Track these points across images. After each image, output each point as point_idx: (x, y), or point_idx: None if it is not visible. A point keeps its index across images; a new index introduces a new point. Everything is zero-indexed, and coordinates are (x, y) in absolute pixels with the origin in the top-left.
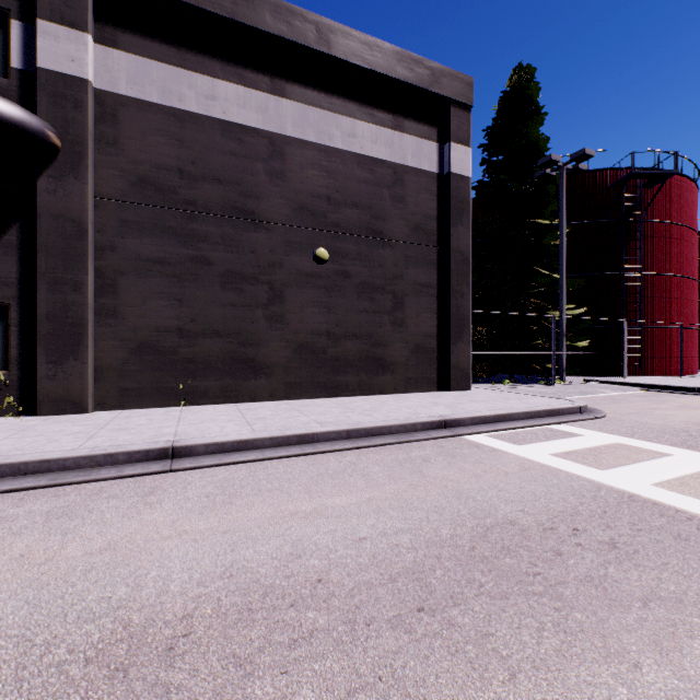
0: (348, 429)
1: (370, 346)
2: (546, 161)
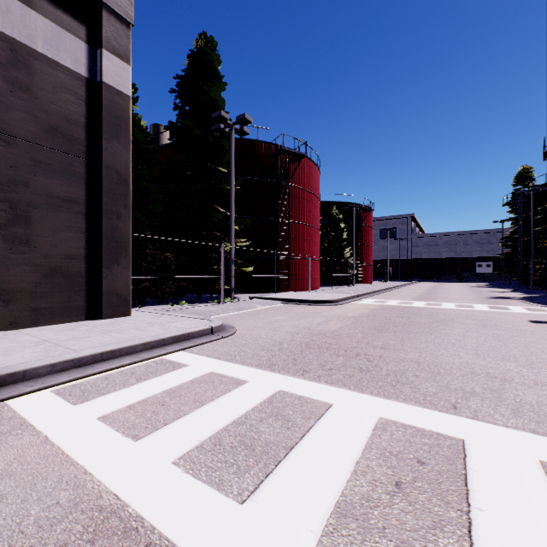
0: None
1: None
2: (218, 115)
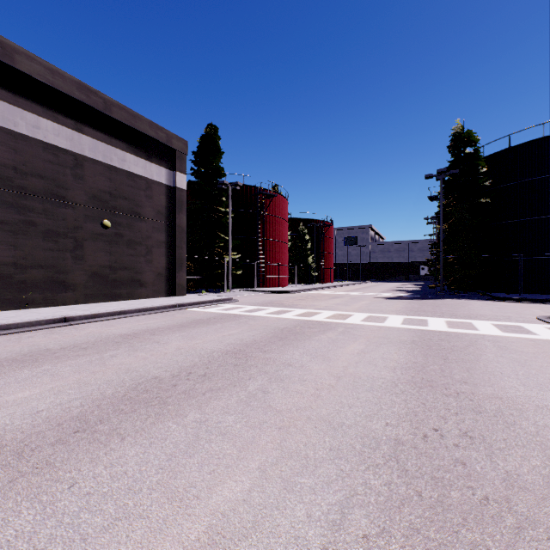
0: (139, 308)
1: (134, 273)
2: (222, 183)
